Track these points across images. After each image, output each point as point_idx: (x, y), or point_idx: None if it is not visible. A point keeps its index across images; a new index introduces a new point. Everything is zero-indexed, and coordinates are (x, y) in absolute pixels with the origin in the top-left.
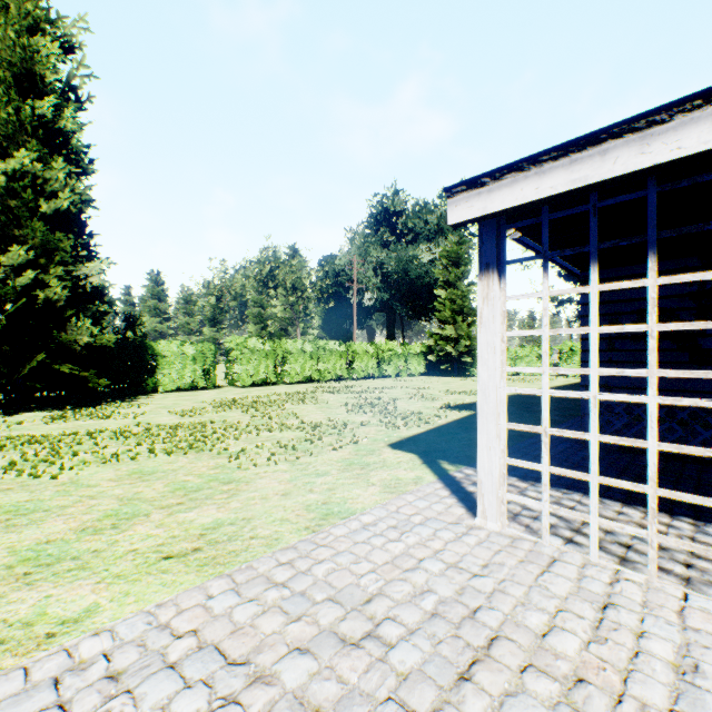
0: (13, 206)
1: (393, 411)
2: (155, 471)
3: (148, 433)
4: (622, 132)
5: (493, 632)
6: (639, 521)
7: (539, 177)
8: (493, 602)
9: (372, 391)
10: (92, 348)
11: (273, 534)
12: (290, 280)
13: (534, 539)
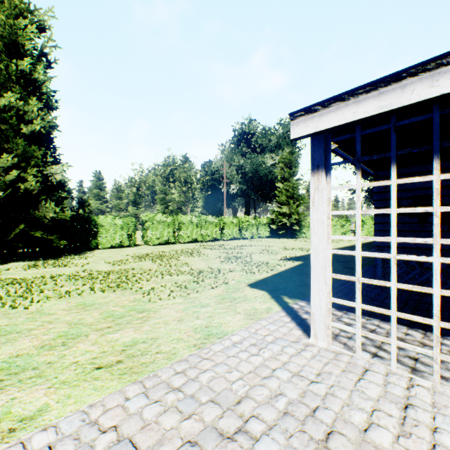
0: (4, 129)
1: (250, 261)
2: (93, 303)
3: (90, 276)
4: (417, 72)
5: (328, 428)
6: (420, 340)
7: (355, 105)
8: (326, 403)
9: (236, 248)
10: (56, 221)
11: (171, 350)
12: (183, 177)
13: (350, 353)
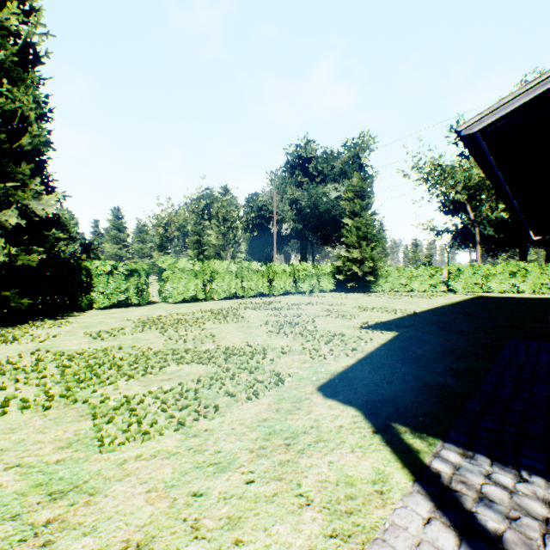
0: None
1: (313, 331)
2: None
3: (35, 365)
4: None
5: None
6: None
7: None
8: None
9: (290, 307)
10: (13, 268)
11: None
12: (222, 213)
13: None
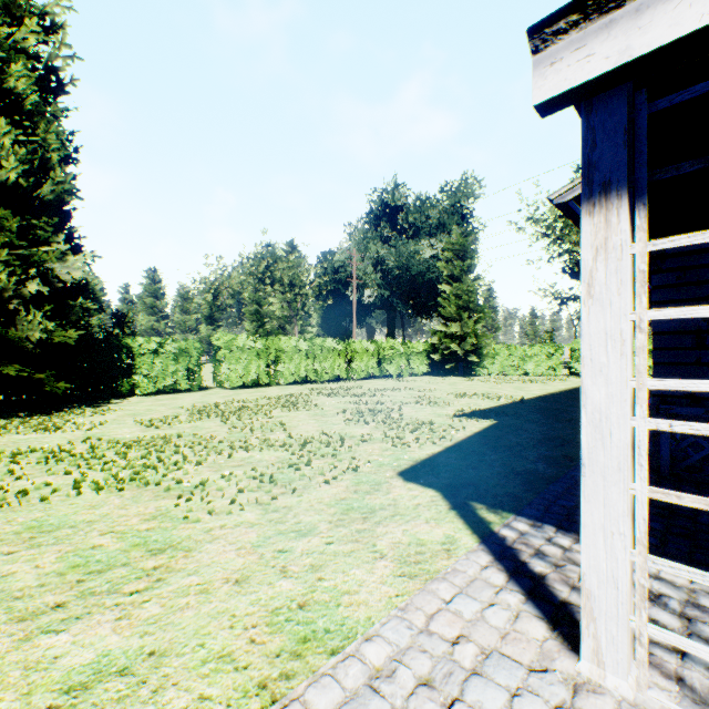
0: None
1: (399, 419)
2: (61, 524)
3: (92, 453)
4: None
5: None
6: None
7: None
8: None
9: (373, 393)
10: (48, 346)
11: None
12: (288, 277)
13: None
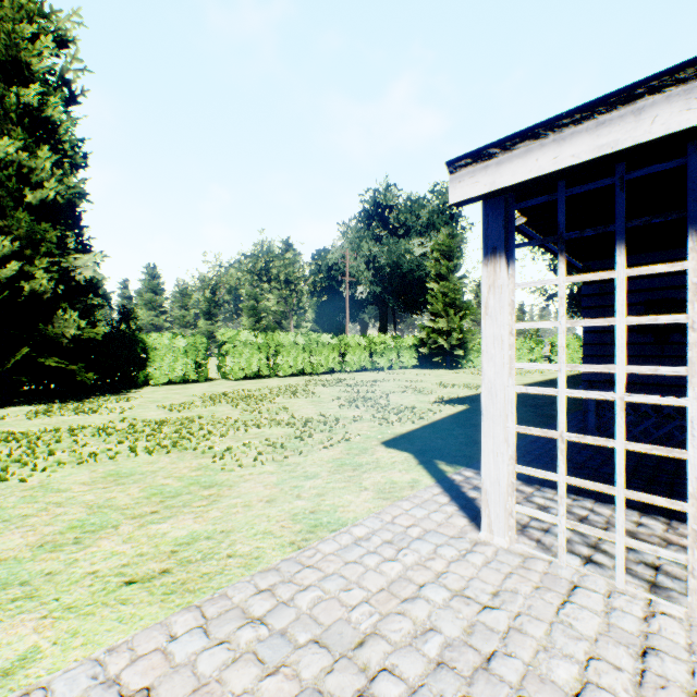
0: None
1: (386, 405)
2: (133, 472)
3: (132, 429)
4: (663, 85)
5: (513, 691)
6: (662, 534)
7: (557, 144)
8: (509, 646)
9: (364, 384)
10: (80, 341)
11: (253, 551)
12: (284, 274)
13: (548, 557)
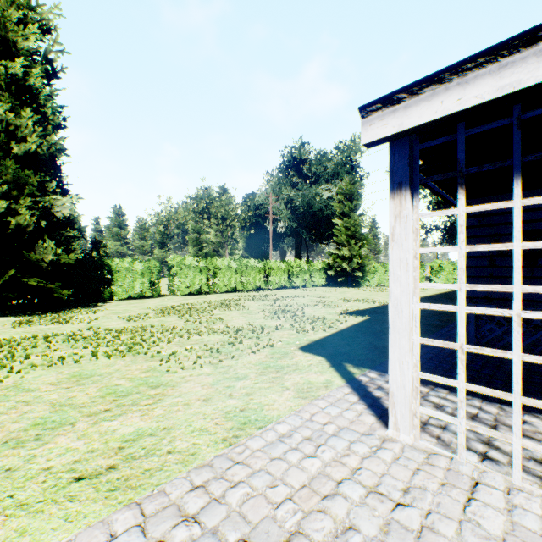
0: None
1: (302, 316)
2: (92, 374)
3: (96, 336)
4: None
5: None
6: None
7: (461, 87)
8: None
9: (284, 299)
10: (57, 265)
11: (190, 448)
12: (221, 213)
13: (449, 454)
